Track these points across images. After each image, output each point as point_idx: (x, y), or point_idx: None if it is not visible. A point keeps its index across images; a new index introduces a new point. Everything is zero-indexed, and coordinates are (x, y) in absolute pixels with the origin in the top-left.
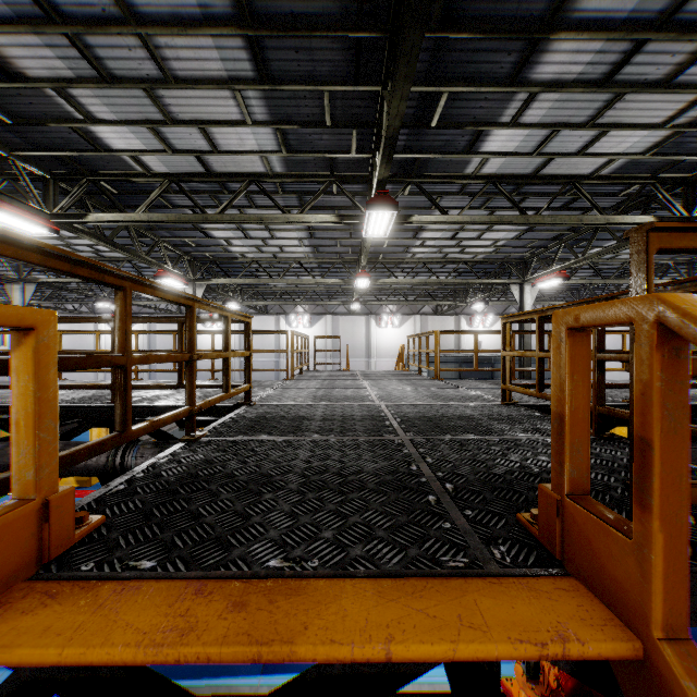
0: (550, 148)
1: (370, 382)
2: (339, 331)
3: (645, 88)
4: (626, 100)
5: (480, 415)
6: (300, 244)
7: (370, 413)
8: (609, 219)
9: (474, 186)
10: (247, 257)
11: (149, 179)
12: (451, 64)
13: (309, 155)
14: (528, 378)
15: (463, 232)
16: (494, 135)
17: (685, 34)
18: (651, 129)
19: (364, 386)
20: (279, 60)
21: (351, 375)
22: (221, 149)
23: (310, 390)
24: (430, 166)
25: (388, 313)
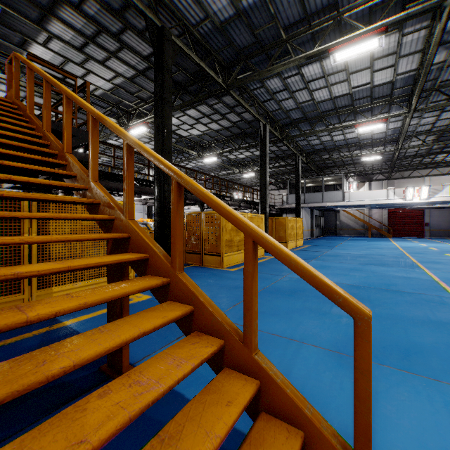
0: (67, 69)
1: None
2: None
3: (96, 61)
4: (92, 63)
5: None
6: None
7: None
8: None
9: None
10: None
11: None
12: None
13: None
14: None
15: None
16: (36, 46)
17: (101, 48)
18: (106, 80)
19: None
20: None
21: None
22: None
23: None
24: None
25: None
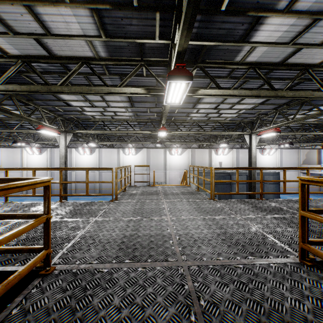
0: (302, 39)
1: (169, 205)
2: (150, 157)
3: None
4: None
5: (317, 320)
6: (126, 111)
7: (177, 310)
8: None
9: (238, 72)
10: (96, 118)
11: (6, 59)
12: None
13: (123, 40)
14: (254, 186)
15: (222, 104)
16: (267, 24)
17: None
18: None
19: (164, 212)
20: None
21: (155, 192)
22: (53, 33)
23: (123, 222)
24: (212, 53)
25: (175, 147)
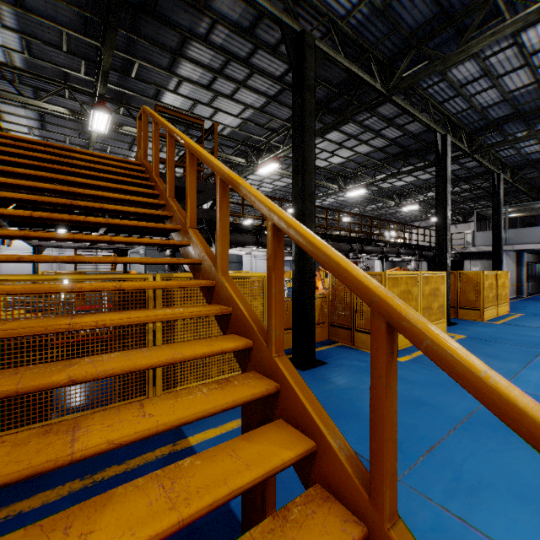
0: (196, 112)
1: None
2: None
3: (224, 96)
4: (220, 99)
5: None
6: (30, 133)
7: None
8: (227, 156)
9: None
10: None
11: None
12: (138, 50)
13: (48, 64)
14: None
15: (162, 153)
16: (167, 95)
17: (229, 80)
18: (234, 116)
19: None
20: (32, 2)
21: None
22: None
23: None
24: (135, 100)
25: None
